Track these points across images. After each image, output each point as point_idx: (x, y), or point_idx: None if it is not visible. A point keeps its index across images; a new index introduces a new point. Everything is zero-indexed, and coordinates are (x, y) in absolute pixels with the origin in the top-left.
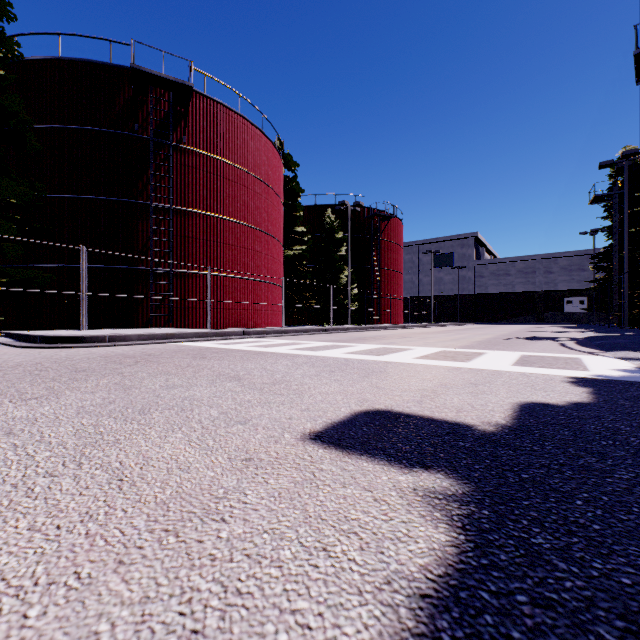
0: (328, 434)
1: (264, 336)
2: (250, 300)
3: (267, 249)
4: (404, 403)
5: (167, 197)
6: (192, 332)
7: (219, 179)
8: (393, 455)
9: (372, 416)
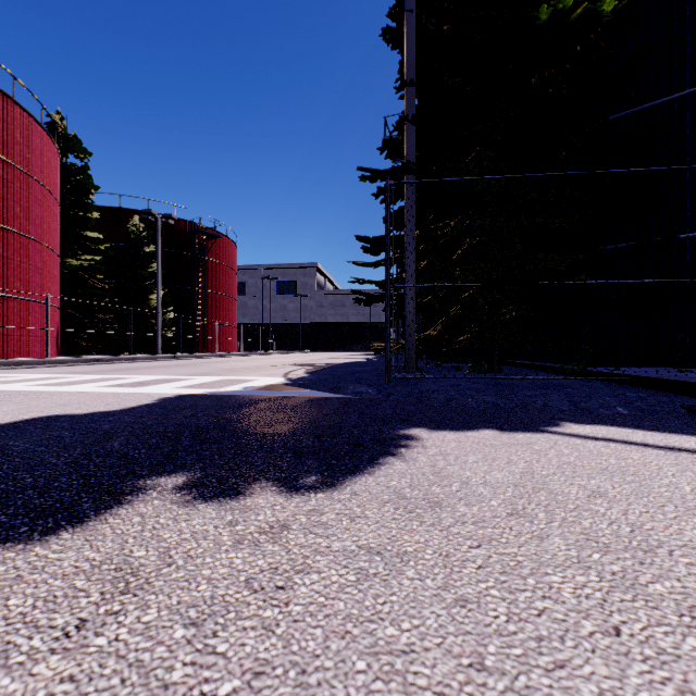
0: None
1: None
2: None
3: (23, 255)
4: None
5: None
6: None
7: None
8: None
9: None
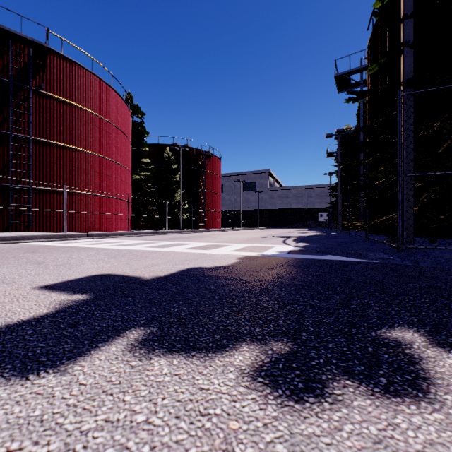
0: (54, 285)
1: (104, 237)
2: (101, 211)
3: (116, 174)
4: (127, 270)
5: (26, 129)
6: (41, 235)
7: (74, 119)
8: (75, 290)
9: (96, 276)
